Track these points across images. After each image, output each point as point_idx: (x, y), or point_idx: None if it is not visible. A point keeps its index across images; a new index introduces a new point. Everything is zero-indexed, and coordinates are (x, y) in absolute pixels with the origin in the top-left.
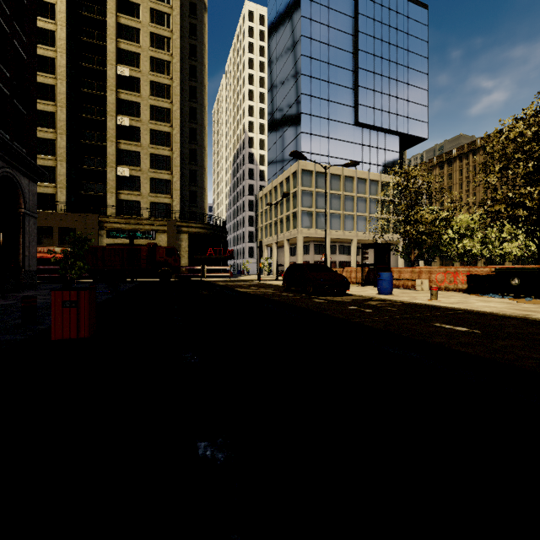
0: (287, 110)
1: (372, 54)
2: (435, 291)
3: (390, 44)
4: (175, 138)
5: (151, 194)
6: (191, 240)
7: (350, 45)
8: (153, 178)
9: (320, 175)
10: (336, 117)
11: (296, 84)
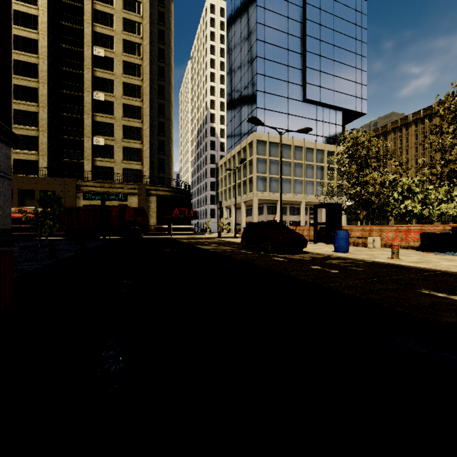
0: (244, 89)
1: (318, 39)
2: (397, 250)
3: (334, 30)
4: (145, 112)
5: (124, 161)
6: (159, 201)
7: (299, 32)
8: (126, 147)
9: (273, 145)
10: (287, 94)
11: (252, 65)
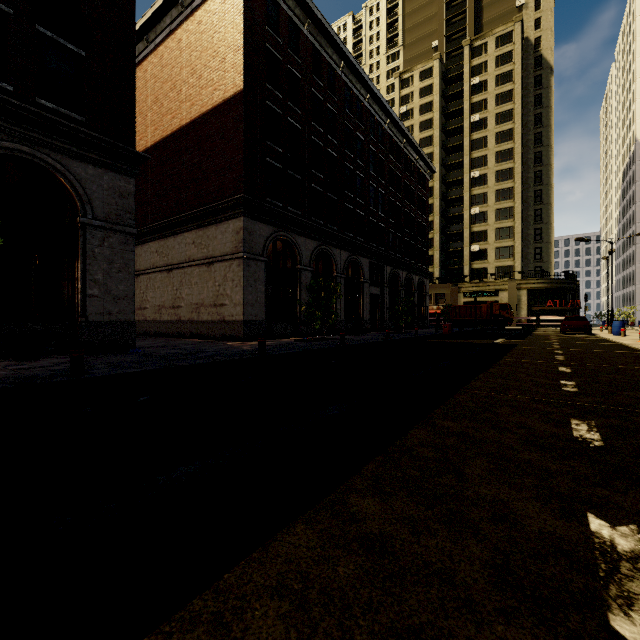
0: None
1: None
2: (622, 332)
3: None
4: (516, 210)
5: (496, 260)
6: (530, 294)
7: None
8: (498, 247)
9: None
10: None
11: None
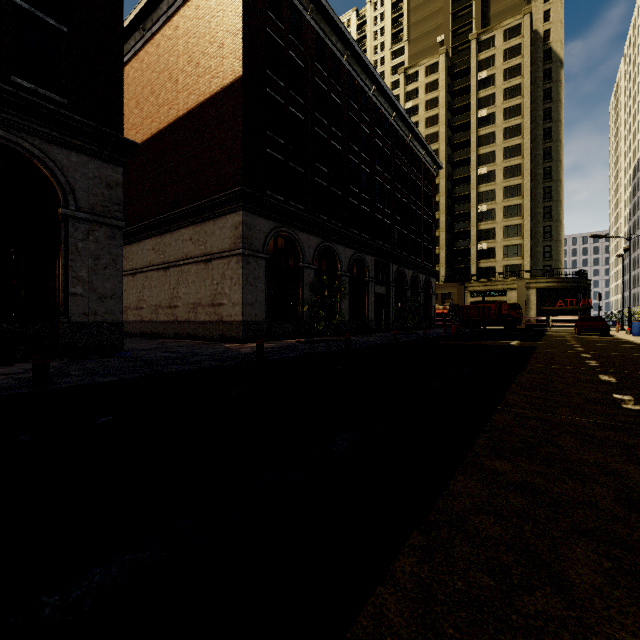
0: None
1: None
2: None
3: None
4: (525, 207)
5: (504, 259)
6: (539, 293)
7: None
8: (506, 245)
9: None
10: None
11: None
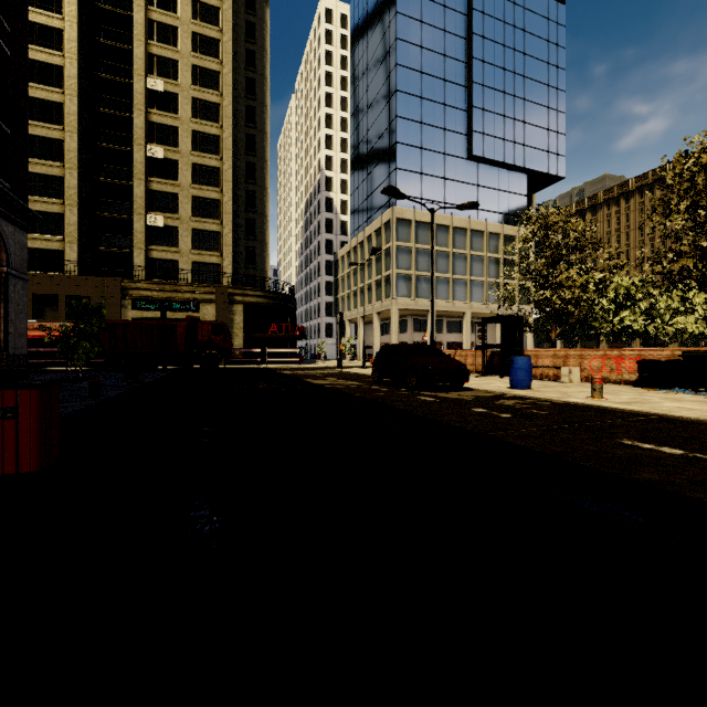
0: (377, 140)
1: (491, 64)
2: (600, 385)
3: (515, 50)
4: (225, 176)
5: (193, 251)
6: (247, 312)
7: (462, 52)
8: (197, 229)
9: (421, 226)
10: (443, 148)
11: (389, 104)
